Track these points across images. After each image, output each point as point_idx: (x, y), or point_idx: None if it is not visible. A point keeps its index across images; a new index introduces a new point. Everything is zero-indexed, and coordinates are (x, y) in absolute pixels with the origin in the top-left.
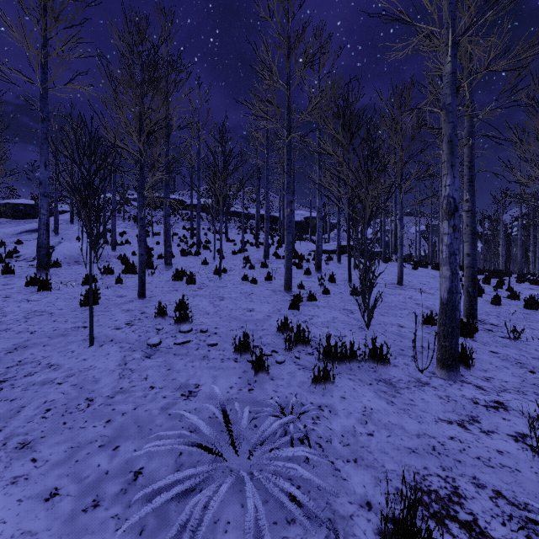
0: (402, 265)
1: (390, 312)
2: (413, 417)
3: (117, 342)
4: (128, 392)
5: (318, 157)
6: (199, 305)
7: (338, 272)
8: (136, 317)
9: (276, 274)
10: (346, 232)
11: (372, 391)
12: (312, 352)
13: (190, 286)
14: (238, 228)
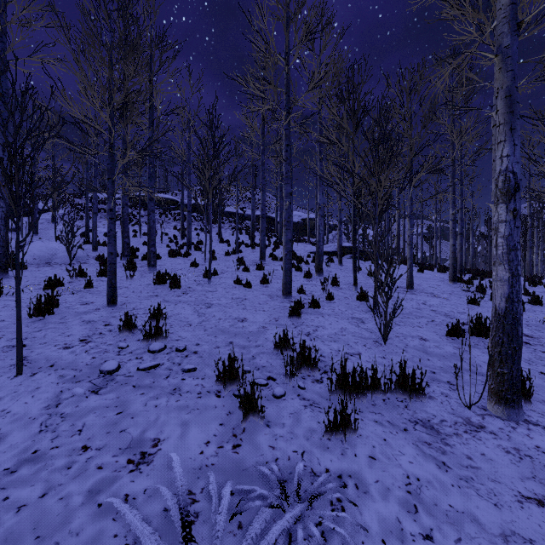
0: (411, 267)
1: (405, 320)
2: (483, 494)
3: (59, 368)
4: (43, 458)
5: (319, 149)
6: (180, 313)
7: (340, 275)
8: (97, 331)
9: (273, 276)
10: (345, 234)
11: (411, 443)
12: (320, 378)
13: (174, 291)
14: (233, 229)
